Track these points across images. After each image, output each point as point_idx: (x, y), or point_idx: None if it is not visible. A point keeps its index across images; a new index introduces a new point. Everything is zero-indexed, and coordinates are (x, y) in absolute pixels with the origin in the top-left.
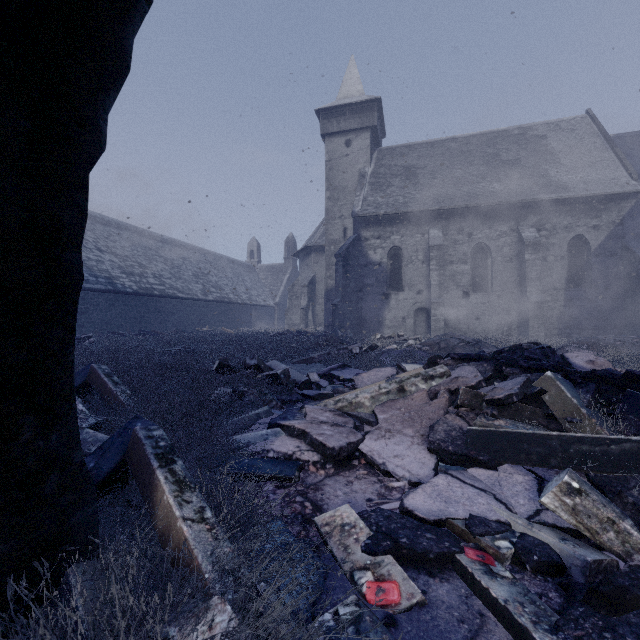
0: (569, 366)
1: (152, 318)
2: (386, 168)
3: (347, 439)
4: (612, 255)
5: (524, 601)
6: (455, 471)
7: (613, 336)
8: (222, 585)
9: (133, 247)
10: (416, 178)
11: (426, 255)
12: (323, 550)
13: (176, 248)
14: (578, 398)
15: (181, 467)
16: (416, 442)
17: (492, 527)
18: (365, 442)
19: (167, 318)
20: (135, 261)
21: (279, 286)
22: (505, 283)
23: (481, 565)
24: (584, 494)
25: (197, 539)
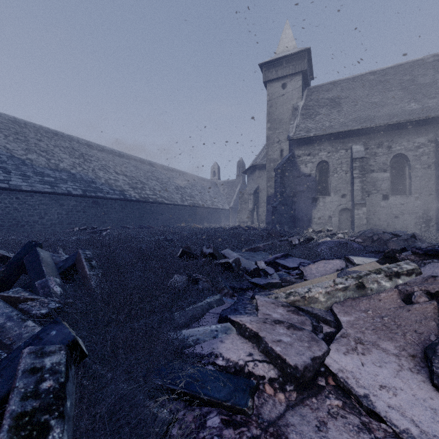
0: None
1: (148, 217)
2: (314, 101)
3: (310, 351)
4: None
5: None
6: None
7: None
8: None
9: (137, 171)
10: (340, 106)
11: (349, 166)
12: None
13: (164, 171)
14: None
15: None
16: (406, 366)
17: None
18: (331, 355)
19: (158, 217)
20: (138, 180)
21: (233, 195)
22: (423, 187)
23: None
24: None
25: None
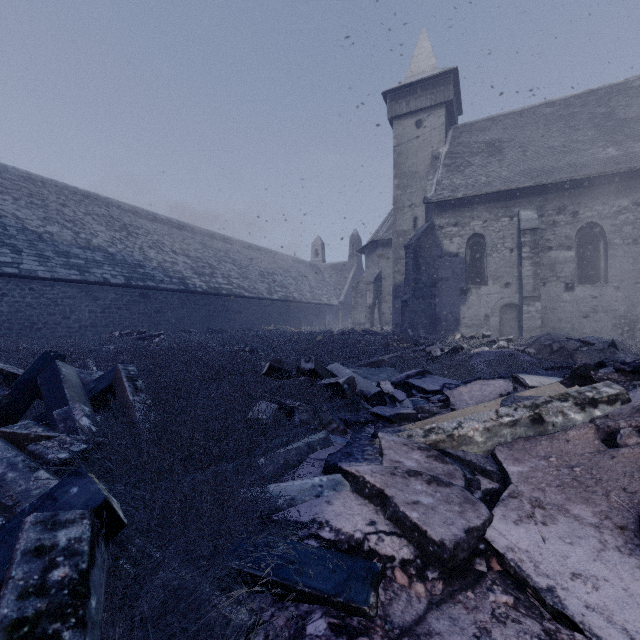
0: None
1: (220, 317)
2: (464, 146)
3: (463, 519)
4: None
5: None
6: None
7: None
8: None
9: (205, 249)
10: (501, 153)
11: (515, 241)
12: None
13: (244, 249)
14: None
15: None
16: (612, 544)
17: None
18: (496, 525)
19: (234, 317)
20: (206, 262)
21: (343, 284)
22: (626, 271)
23: None
24: None
25: None
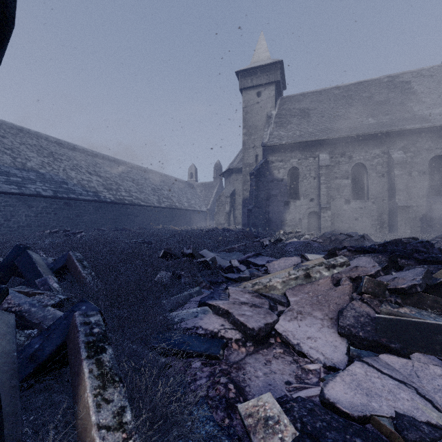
0: None
1: (124, 219)
2: (286, 111)
3: (264, 320)
4: None
5: None
6: (369, 358)
7: None
8: None
9: (112, 171)
10: (309, 117)
11: (317, 173)
12: None
13: (140, 172)
14: None
15: (109, 356)
16: (326, 325)
17: (425, 432)
18: (280, 322)
19: (134, 219)
20: (113, 181)
21: (210, 197)
22: (378, 193)
23: None
24: None
25: None
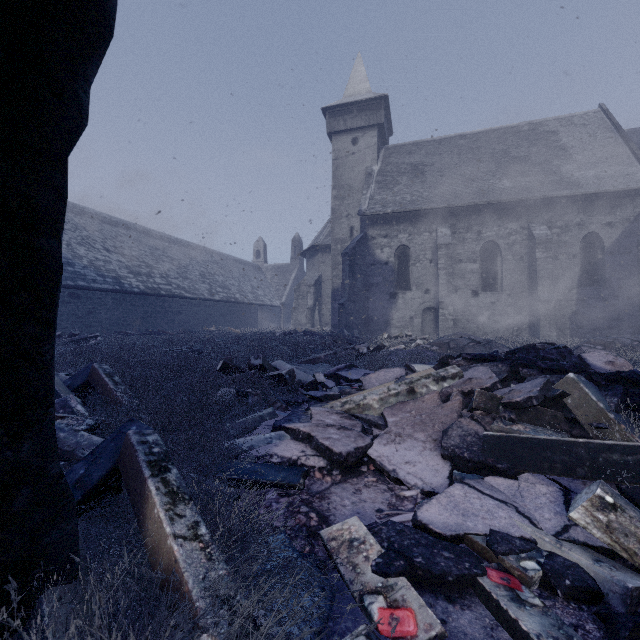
0: (587, 367)
1: (159, 318)
2: (393, 166)
3: (355, 444)
4: (627, 253)
5: (559, 636)
6: (472, 480)
7: (629, 336)
8: (213, 618)
9: (140, 247)
10: (424, 176)
11: (434, 254)
12: (329, 568)
13: (183, 248)
14: (604, 402)
15: (175, 476)
16: (428, 447)
17: (516, 545)
18: (374, 447)
19: (174, 318)
20: (142, 261)
21: (285, 286)
22: (515, 282)
23: (507, 590)
24: (620, 510)
25: (188, 560)
